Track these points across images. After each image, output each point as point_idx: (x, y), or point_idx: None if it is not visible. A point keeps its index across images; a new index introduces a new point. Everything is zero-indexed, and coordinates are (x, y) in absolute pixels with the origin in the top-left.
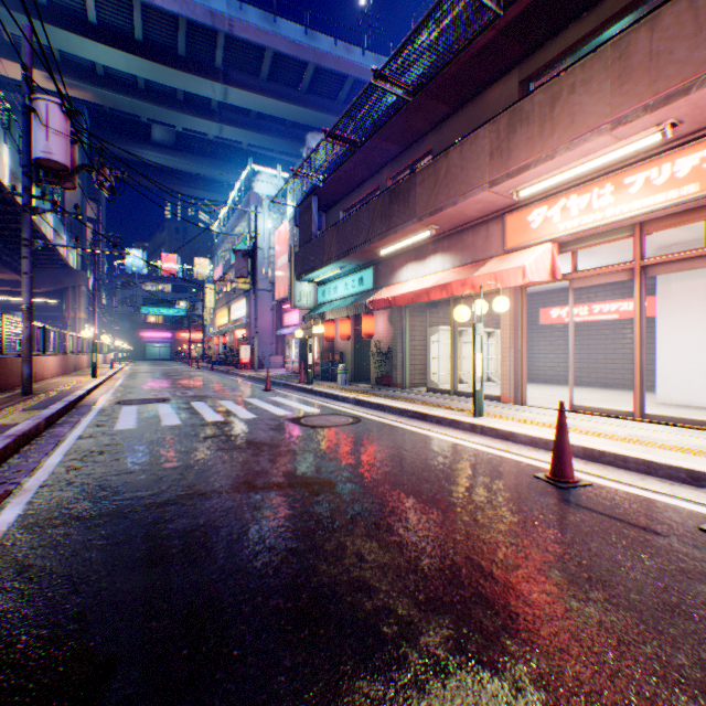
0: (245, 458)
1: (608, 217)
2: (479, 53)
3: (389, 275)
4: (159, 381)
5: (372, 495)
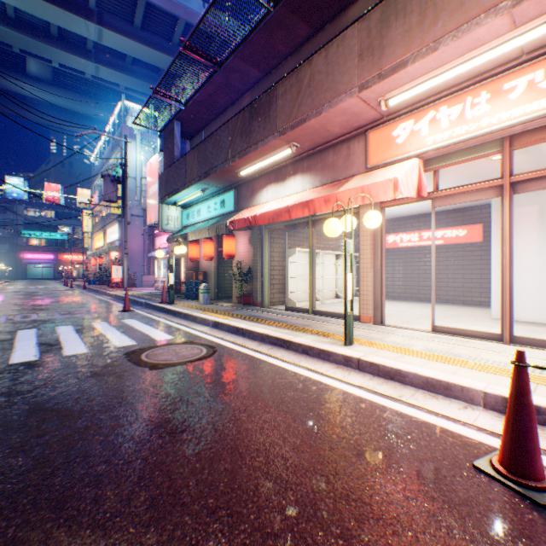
0: None
1: (484, 127)
2: None
3: (250, 197)
4: (13, 301)
5: None
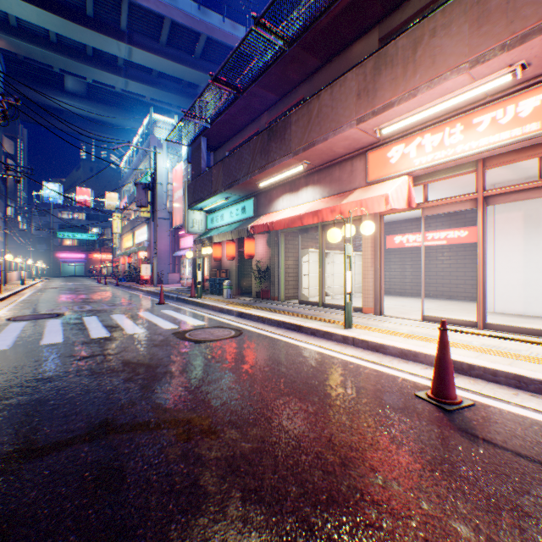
0: (114, 385)
1: (458, 153)
2: (346, 9)
3: (268, 204)
4: (63, 296)
5: (251, 437)
